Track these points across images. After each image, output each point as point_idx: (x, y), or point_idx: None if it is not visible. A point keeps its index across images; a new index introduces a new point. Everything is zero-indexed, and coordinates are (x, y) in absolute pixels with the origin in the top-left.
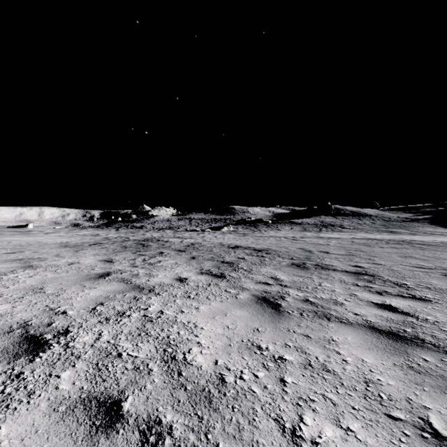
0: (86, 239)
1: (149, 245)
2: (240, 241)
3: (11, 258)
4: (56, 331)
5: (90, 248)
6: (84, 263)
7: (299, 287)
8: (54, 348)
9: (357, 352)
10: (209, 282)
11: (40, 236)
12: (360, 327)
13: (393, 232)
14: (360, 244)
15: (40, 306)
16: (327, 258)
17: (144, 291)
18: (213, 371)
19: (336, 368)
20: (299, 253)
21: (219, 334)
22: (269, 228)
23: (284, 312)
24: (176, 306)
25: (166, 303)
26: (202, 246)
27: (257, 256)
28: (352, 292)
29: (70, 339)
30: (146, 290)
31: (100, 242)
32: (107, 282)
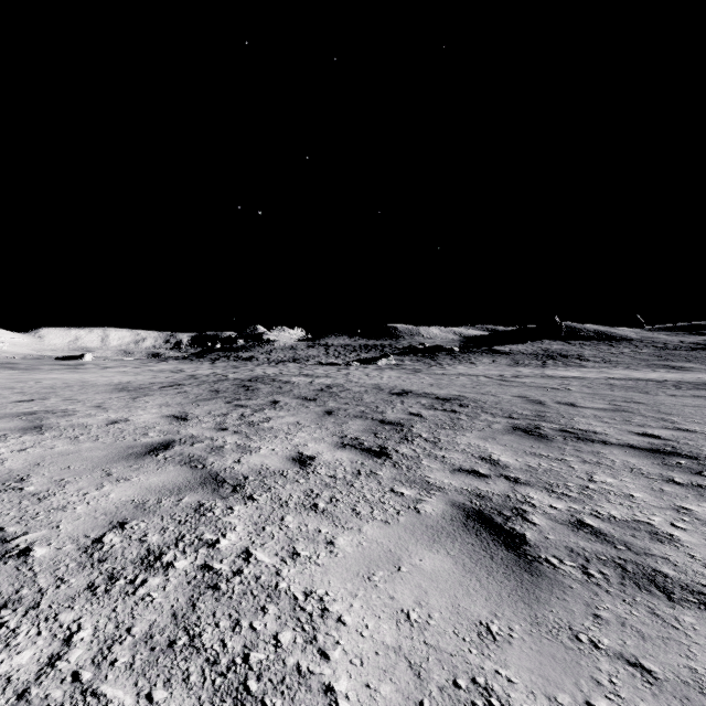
0: (159, 378)
1: (256, 388)
2: (410, 382)
3: (18, 410)
4: None
5: (159, 393)
6: (136, 422)
7: (549, 484)
8: None
9: None
10: (357, 467)
11: (93, 372)
12: None
13: (677, 368)
14: (628, 388)
15: None
16: (579, 417)
17: (224, 489)
18: None
19: None
20: (521, 405)
21: (387, 647)
22: (456, 360)
23: (540, 562)
24: (283, 534)
25: (262, 525)
26: (346, 390)
27: (444, 411)
28: (675, 501)
29: None
30: (228, 486)
31: (179, 382)
32: (157, 465)
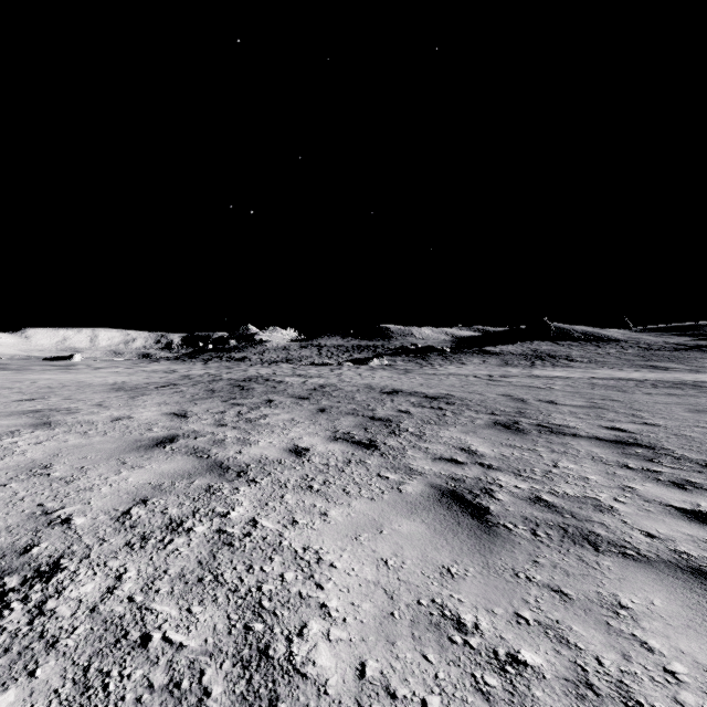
0: (154, 378)
1: (251, 388)
2: (400, 382)
3: (23, 408)
4: (32, 567)
5: (156, 392)
6: (139, 419)
7: (518, 469)
8: (8, 617)
9: (690, 645)
10: (348, 457)
11: (86, 373)
12: (671, 569)
13: (659, 368)
14: (608, 387)
15: (27, 505)
16: (556, 413)
17: (229, 475)
18: (354, 702)
19: (658, 699)
20: (504, 403)
21: (368, 581)
22: (447, 360)
23: (498, 527)
24: (284, 508)
25: (266, 501)
26: (338, 389)
27: (431, 408)
28: (623, 482)
29: (54, 589)
30: (232, 472)
31: (174, 382)
32: (166, 455)
